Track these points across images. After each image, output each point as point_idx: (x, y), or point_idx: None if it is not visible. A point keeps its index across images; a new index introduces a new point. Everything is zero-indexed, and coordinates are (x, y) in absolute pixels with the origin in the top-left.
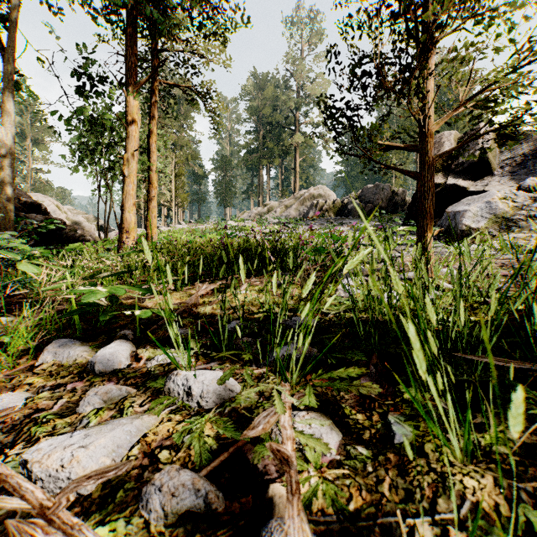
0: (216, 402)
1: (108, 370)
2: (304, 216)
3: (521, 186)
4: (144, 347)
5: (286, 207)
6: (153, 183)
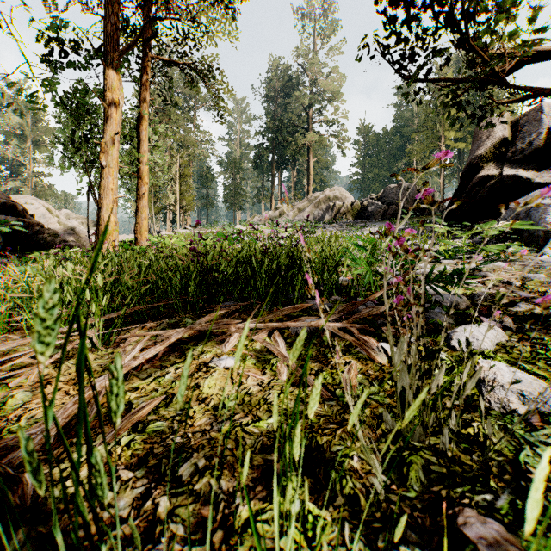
0: None
1: None
2: (320, 219)
3: None
4: None
5: (299, 211)
6: (143, 178)
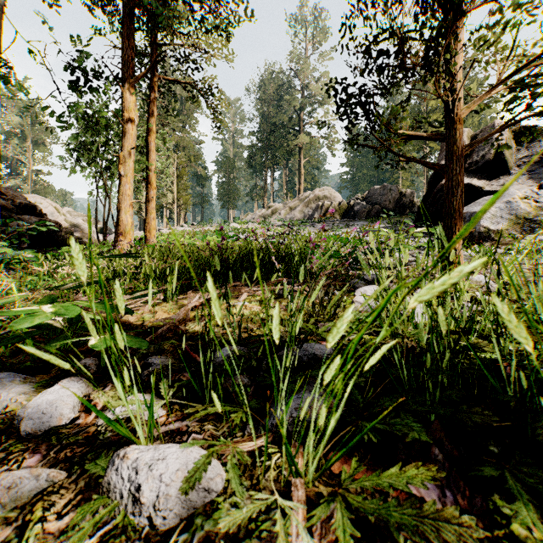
0: (180, 514)
1: (40, 430)
2: (309, 218)
3: (542, 185)
4: (105, 387)
5: (290, 209)
6: (152, 183)
